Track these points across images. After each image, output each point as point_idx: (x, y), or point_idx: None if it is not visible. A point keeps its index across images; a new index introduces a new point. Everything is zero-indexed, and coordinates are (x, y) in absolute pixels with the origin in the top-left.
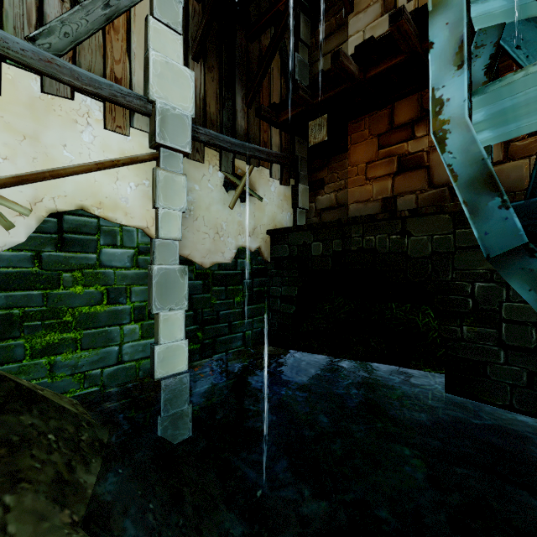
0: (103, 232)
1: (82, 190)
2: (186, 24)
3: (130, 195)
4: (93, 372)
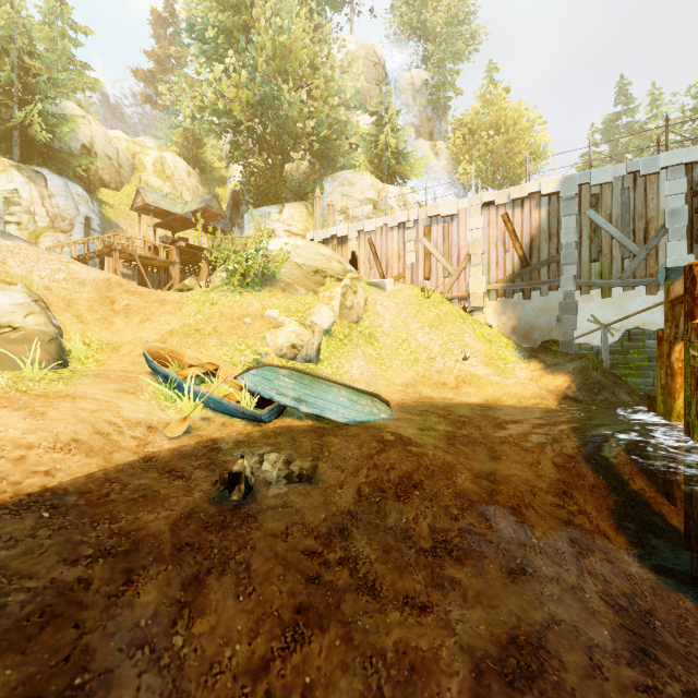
0: (645, 334)
1: (637, 320)
2: (691, 229)
3: (658, 319)
4: (641, 387)
